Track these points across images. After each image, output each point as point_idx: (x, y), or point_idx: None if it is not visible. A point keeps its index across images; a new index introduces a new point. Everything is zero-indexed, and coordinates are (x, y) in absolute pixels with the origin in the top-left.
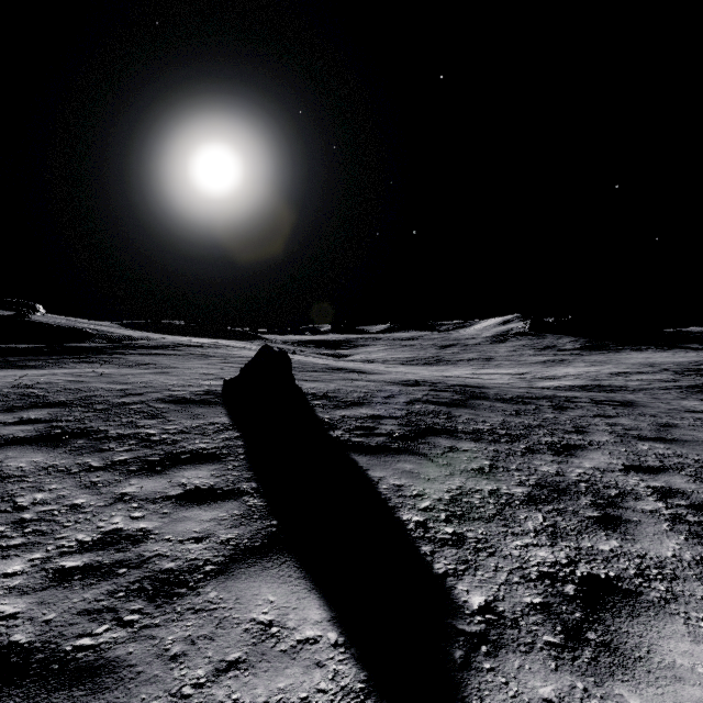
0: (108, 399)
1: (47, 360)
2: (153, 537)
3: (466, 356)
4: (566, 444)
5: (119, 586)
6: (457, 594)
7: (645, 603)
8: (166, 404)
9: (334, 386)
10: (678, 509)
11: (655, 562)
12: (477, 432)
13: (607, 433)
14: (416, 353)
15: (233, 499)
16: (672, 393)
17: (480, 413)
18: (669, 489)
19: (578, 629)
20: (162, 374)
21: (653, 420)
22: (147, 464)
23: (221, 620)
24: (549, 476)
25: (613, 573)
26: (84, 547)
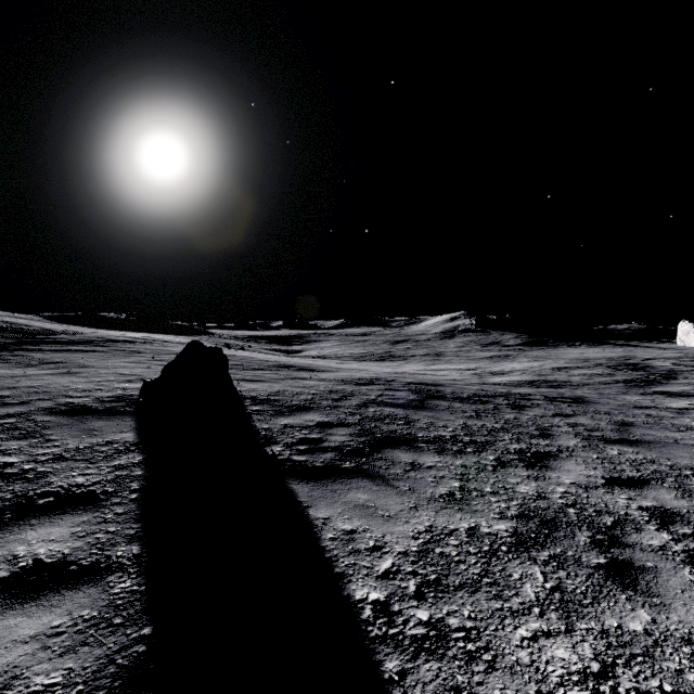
0: None
1: None
2: None
3: (417, 352)
4: (536, 452)
5: None
6: None
7: None
8: (54, 416)
9: (279, 386)
10: (687, 541)
11: None
12: (439, 440)
13: (573, 435)
14: (369, 348)
15: (91, 582)
16: (613, 388)
17: (440, 416)
18: (664, 510)
19: None
20: (67, 374)
21: (609, 418)
22: None
23: None
24: (531, 500)
25: (669, 687)
26: None
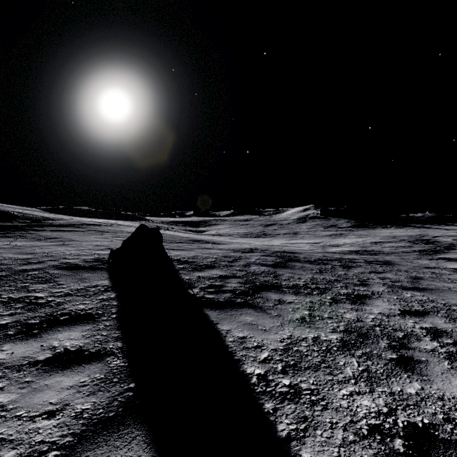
0: (11, 267)
1: None
2: (3, 415)
3: (281, 231)
4: (357, 294)
5: None
6: None
7: None
8: (60, 270)
9: (193, 253)
10: (449, 347)
11: (453, 404)
12: (296, 286)
13: (382, 285)
14: (250, 229)
15: (97, 361)
16: (411, 255)
17: (296, 272)
18: (436, 329)
19: None
20: (63, 245)
21: (406, 274)
22: (26, 327)
23: None
24: (353, 322)
25: (427, 420)
26: None
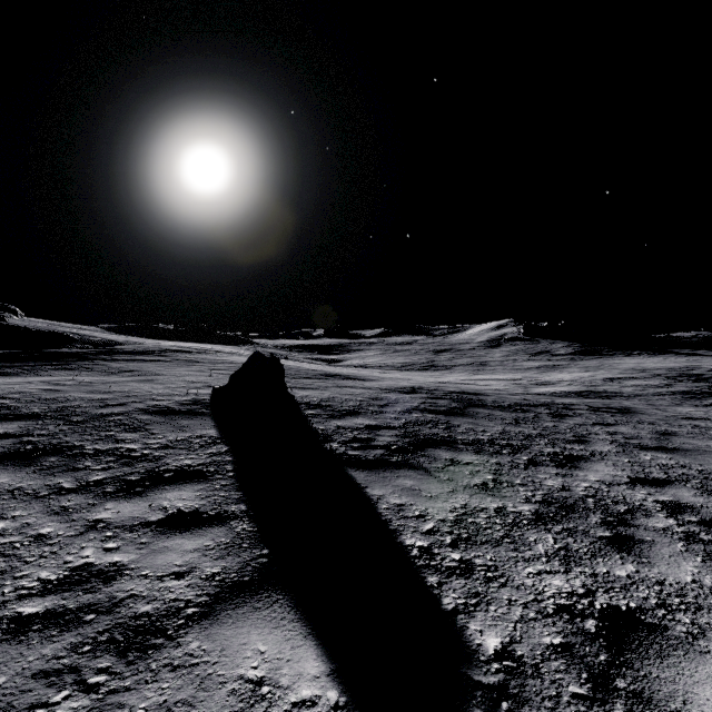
0: (86, 410)
1: (23, 367)
2: (128, 573)
3: (461, 361)
4: (568, 455)
5: (84, 637)
6: (470, 636)
7: (672, 640)
8: (149, 415)
9: (328, 394)
10: (690, 526)
11: (675, 590)
12: (477, 443)
13: (609, 442)
14: (411, 358)
15: (220, 524)
16: (667, 399)
17: (479, 422)
18: (678, 503)
19: (605, 676)
20: (146, 381)
21: (651, 428)
22: (126, 484)
23: (203, 678)
24: (555, 491)
25: (634, 604)
26: (47, 588)
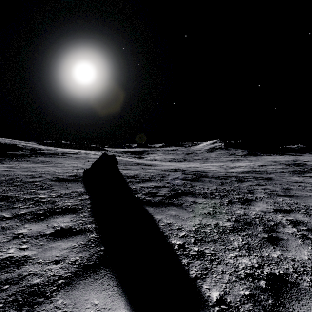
0: (23, 179)
1: None
2: (30, 261)
3: (197, 158)
4: (246, 199)
5: (0, 299)
6: (203, 291)
7: (302, 290)
8: (53, 182)
9: (137, 172)
10: (303, 231)
11: (300, 263)
12: (205, 193)
13: (263, 193)
14: (175, 156)
15: (81, 234)
16: (286, 174)
17: (205, 184)
18: (296, 221)
19: None
20: (53, 166)
21: (281, 186)
22: (37, 215)
23: None
24: (241, 215)
25: (282, 272)
26: None
